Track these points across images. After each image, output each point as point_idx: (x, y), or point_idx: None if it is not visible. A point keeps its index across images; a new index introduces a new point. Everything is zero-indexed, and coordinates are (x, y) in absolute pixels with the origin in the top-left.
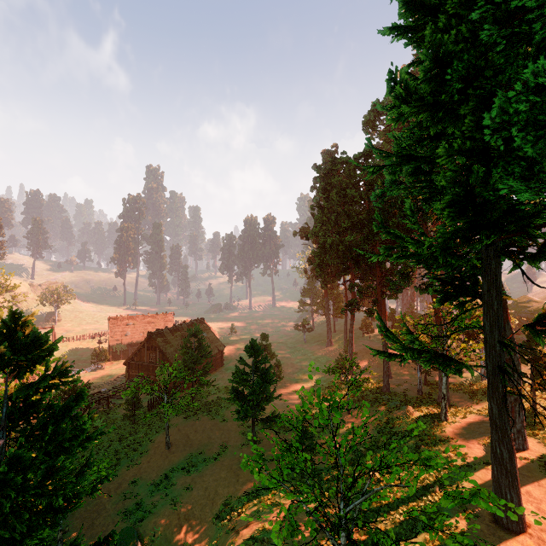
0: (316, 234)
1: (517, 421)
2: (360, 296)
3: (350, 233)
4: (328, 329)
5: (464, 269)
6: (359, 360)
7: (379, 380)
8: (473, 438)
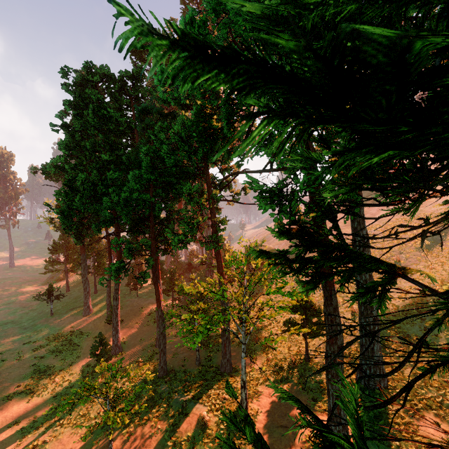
0: (61, 167)
1: (342, 413)
2: (129, 256)
3: (114, 168)
4: (85, 294)
5: (298, 216)
6: (126, 327)
7: (152, 352)
8: (292, 447)
